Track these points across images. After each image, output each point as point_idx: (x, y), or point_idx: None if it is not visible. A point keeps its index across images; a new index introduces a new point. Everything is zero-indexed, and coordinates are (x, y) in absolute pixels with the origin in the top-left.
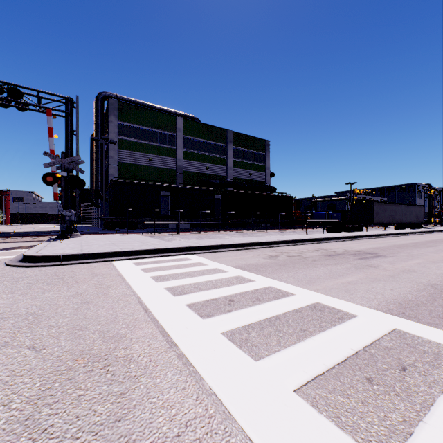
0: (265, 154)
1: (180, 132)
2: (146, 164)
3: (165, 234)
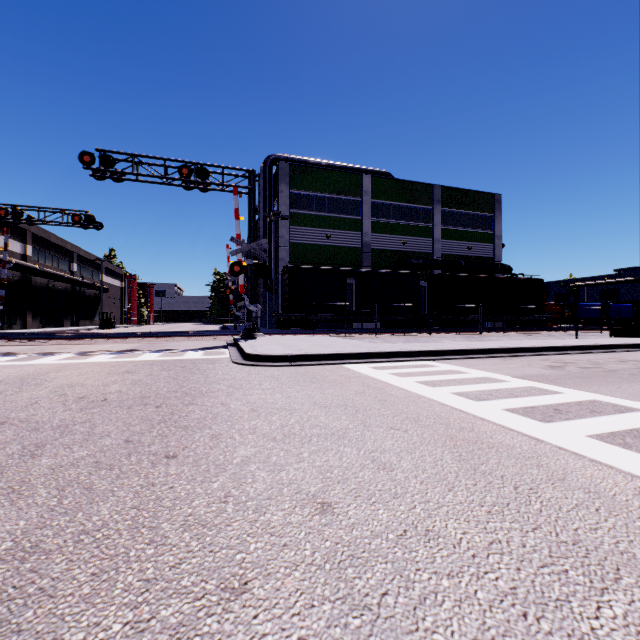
0: (493, 215)
1: (366, 196)
2: (323, 243)
3: (358, 336)
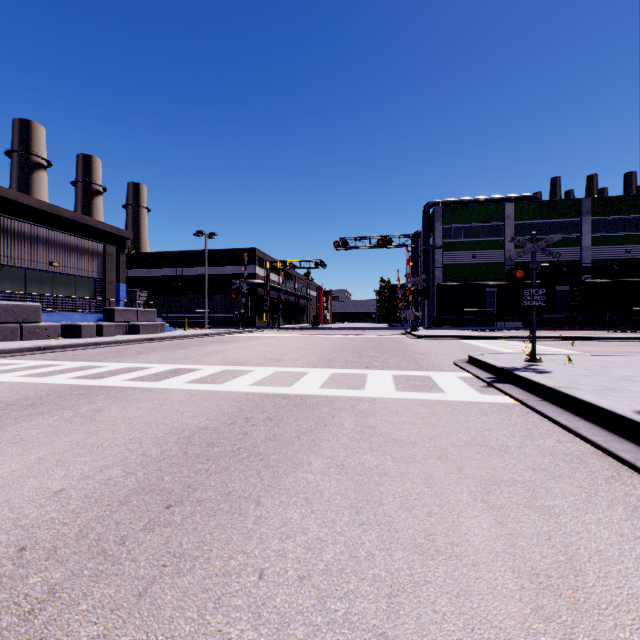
0: None
1: (509, 220)
2: (469, 262)
3: (490, 332)
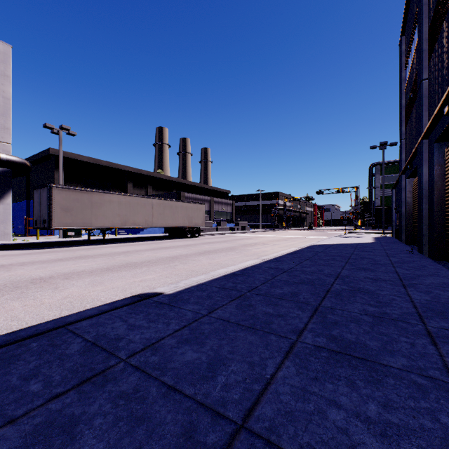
0: None
1: None
2: None
3: None
